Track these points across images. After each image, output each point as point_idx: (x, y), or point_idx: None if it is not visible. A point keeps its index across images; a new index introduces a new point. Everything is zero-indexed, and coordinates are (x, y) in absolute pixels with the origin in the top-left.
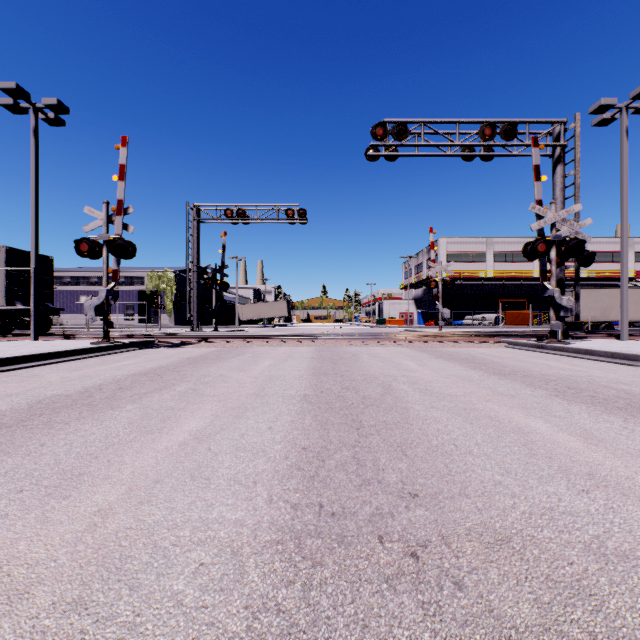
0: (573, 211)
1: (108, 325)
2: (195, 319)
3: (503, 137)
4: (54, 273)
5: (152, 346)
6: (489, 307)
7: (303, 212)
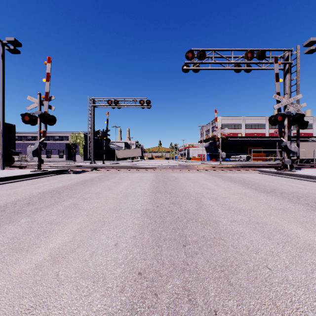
0: (297, 98)
1: (40, 161)
2: (92, 158)
3: (258, 58)
4: (23, 134)
5: (66, 172)
6: (243, 151)
7: (149, 102)
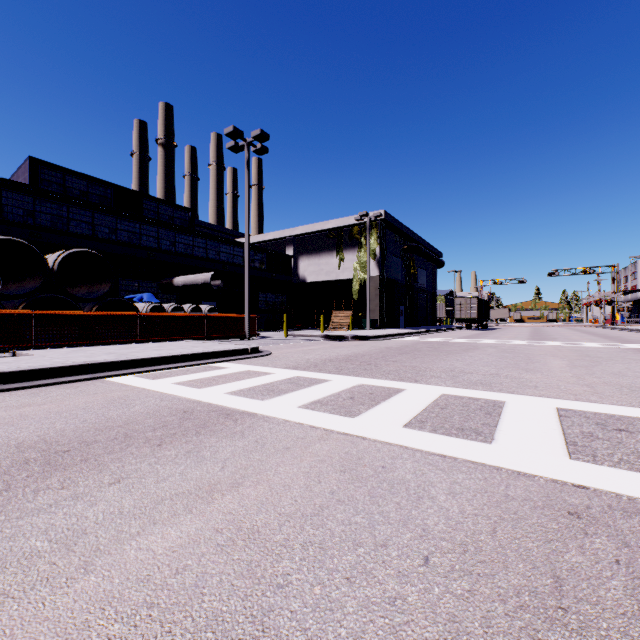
0: (609, 292)
1: None
2: None
3: (589, 272)
4: None
5: None
6: None
7: (525, 281)
